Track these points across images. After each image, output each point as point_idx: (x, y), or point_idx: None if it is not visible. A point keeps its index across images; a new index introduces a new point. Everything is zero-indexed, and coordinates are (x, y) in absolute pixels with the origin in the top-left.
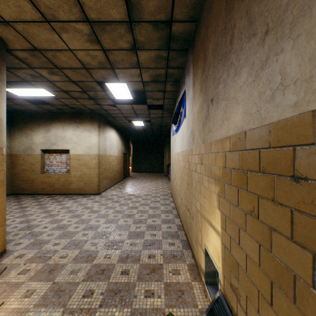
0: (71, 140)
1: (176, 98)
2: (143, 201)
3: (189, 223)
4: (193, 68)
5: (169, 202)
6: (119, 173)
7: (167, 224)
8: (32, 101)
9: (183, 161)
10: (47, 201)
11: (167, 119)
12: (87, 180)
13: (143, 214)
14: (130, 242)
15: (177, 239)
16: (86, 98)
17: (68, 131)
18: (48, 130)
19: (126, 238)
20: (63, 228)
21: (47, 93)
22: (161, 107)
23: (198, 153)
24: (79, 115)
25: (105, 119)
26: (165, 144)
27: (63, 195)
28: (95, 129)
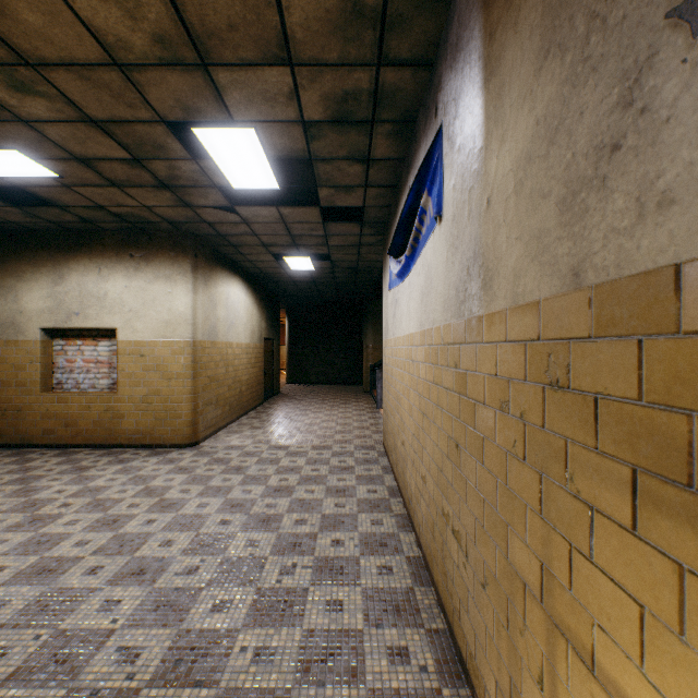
0: (122, 304)
1: (399, 183)
2: (309, 467)
3: (460, 584)
4: (489, 7)
5: (379, 470)
6: (254, 388)
7: (379, 558)
8: (14, 200)
9: (430, 363)
10: (48, 469)
11: (373, 251)
12: (162, 410)
13: (308, 515)
14: (255, 645)
15: (417, 629)
16: (148, 186)
17: (114, 280)
18: (61, 276)
19: (242, 621)
20: (49, 576)
21: (32, 167)
22: (357, 219)
23: (527, 335)
24: (143, 239)
25: (213, 250)
26: (366, 317)
27: (100, 448)
28: (183, 275)
